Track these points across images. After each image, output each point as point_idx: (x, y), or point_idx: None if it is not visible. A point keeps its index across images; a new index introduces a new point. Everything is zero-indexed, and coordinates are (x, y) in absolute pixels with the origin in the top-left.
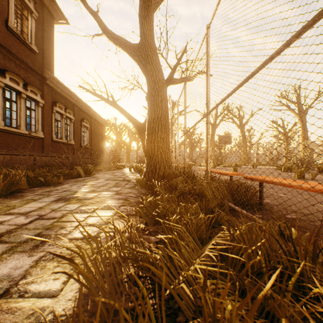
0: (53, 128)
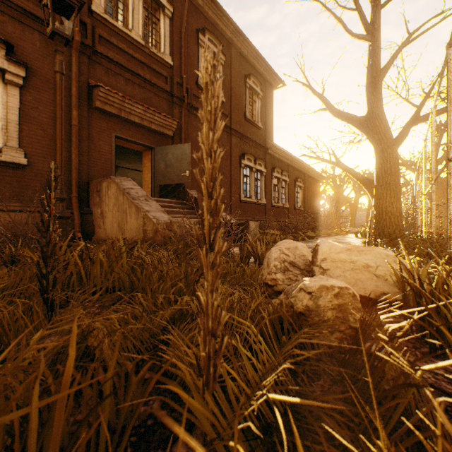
0: (272, 194)
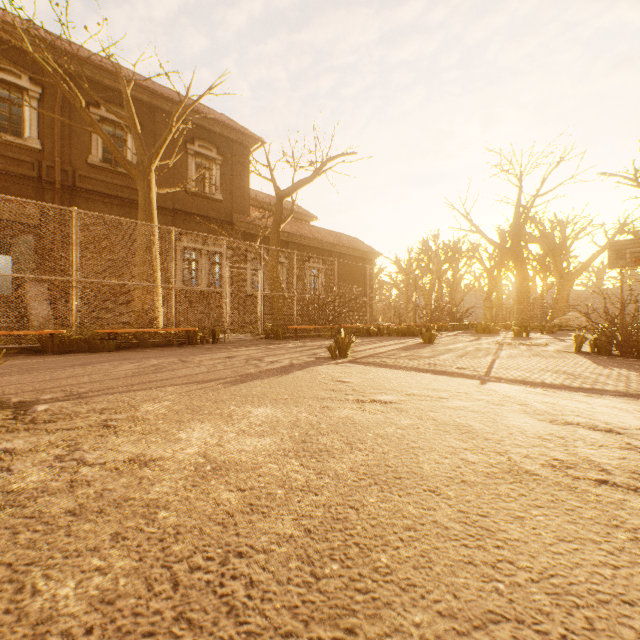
0: (249, 280)
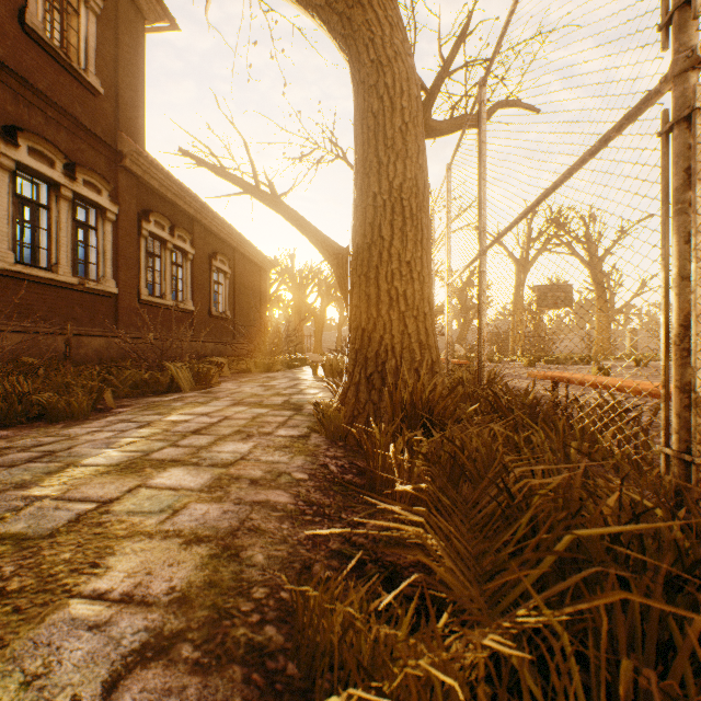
0: (143, 273)
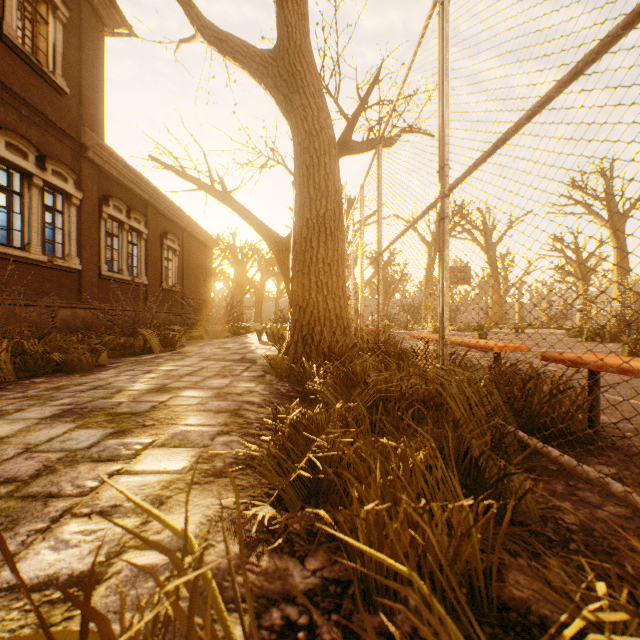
0: (103, 251)
